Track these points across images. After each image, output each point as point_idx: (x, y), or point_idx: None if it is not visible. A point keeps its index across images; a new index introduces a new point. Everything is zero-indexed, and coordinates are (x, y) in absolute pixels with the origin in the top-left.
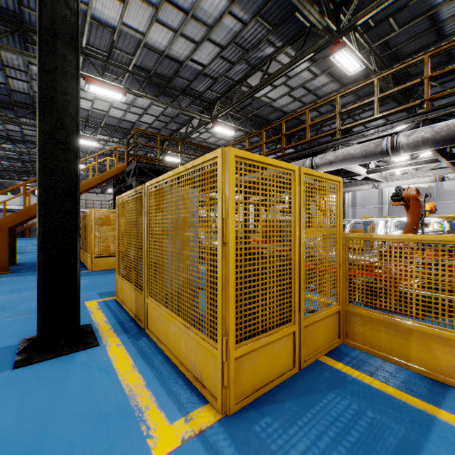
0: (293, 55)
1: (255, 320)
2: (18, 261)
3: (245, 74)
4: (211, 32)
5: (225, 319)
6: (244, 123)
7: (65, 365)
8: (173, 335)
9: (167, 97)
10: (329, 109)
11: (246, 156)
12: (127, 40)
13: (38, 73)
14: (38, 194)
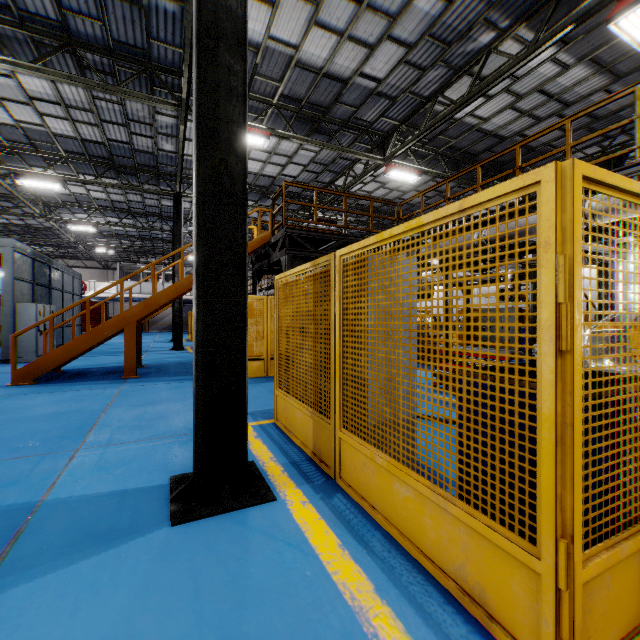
0: (529, 38)
1: (607, 507)
2: (142, 363)
3: (442, 84)
4: (394, 25)
5: (560, 503)
6: (431, 162)
7: (237, 528)
8: (403, 503)
9: (321, 136)
10: (583, 124)
11: (598, 177)
12: (274, 60)
13: (197, 96)
14: (197, 272)
